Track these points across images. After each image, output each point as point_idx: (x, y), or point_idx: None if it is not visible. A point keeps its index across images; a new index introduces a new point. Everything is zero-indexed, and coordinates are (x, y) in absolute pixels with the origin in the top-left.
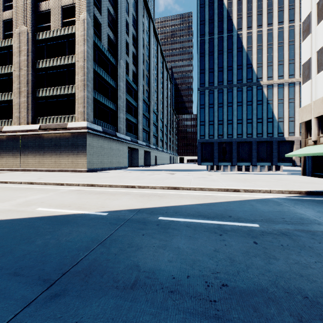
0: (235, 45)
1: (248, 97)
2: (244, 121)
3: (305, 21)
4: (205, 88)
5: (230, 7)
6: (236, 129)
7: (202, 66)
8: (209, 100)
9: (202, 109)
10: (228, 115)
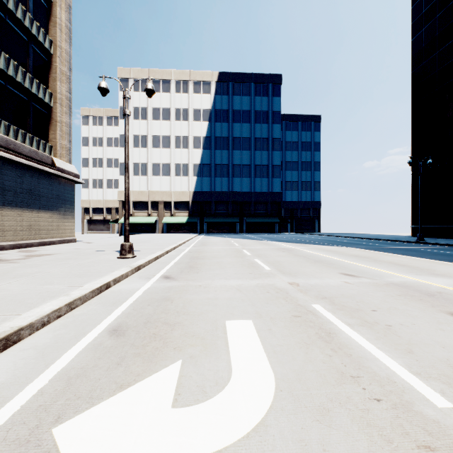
0: None
1: None
2: None
3: (123, 136)
4: None
5: None
6: None
7: None
8: None
9: None
10: None
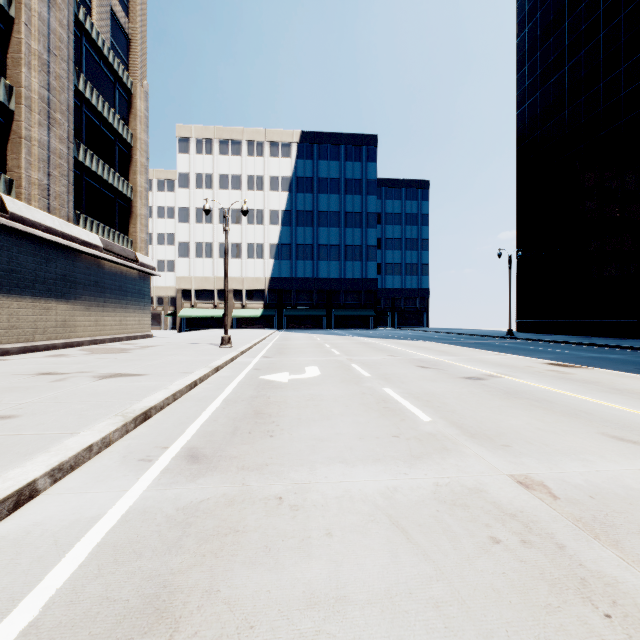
0: None
1: None
2: None
3: (182, 209)
4: None
5: None
6: None
7: None
8: None
9: None
10: None
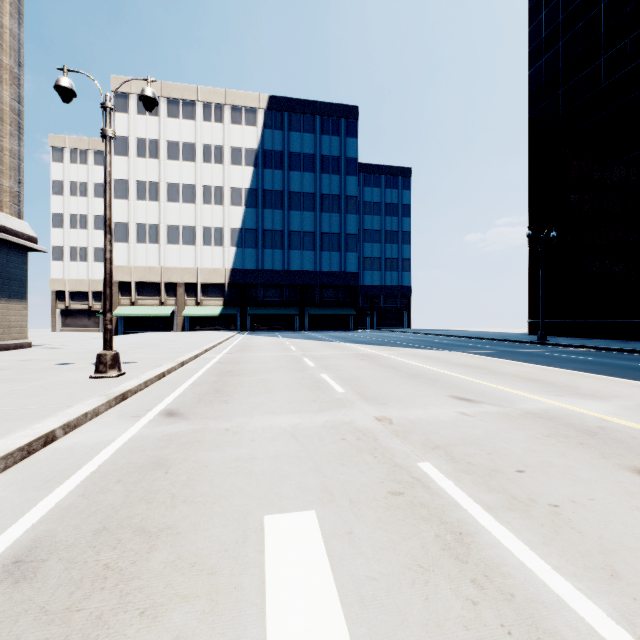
0: None
1: None
2: None
3: (119, 182)
4: None
5: None
6: None
7: None
8: None
9: None
10: None
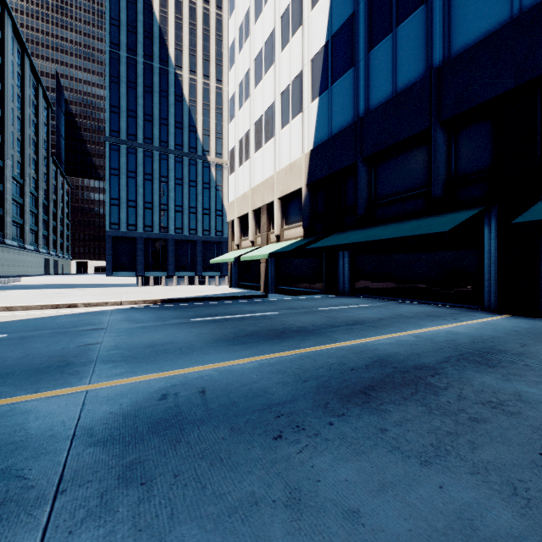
0: (173, 88)
1: (191, 174)
2: (185, 210)
3: (231, 100)
4: (121, 140)
5: (164, 24)
6: (175, 221)
7: (114, 100)
8: (129, 163)
9: (114, 176)
10: (161, 196)
